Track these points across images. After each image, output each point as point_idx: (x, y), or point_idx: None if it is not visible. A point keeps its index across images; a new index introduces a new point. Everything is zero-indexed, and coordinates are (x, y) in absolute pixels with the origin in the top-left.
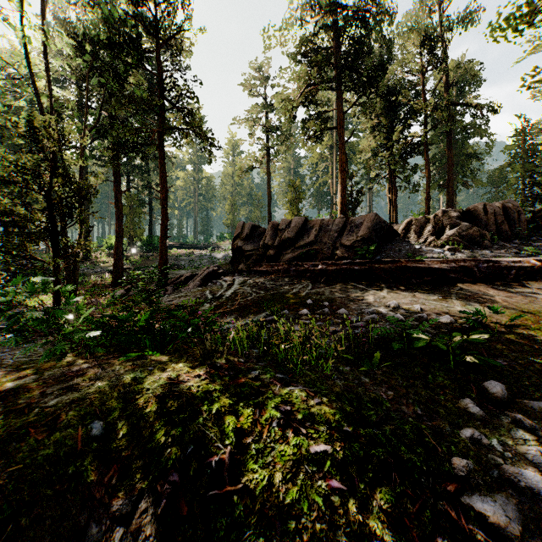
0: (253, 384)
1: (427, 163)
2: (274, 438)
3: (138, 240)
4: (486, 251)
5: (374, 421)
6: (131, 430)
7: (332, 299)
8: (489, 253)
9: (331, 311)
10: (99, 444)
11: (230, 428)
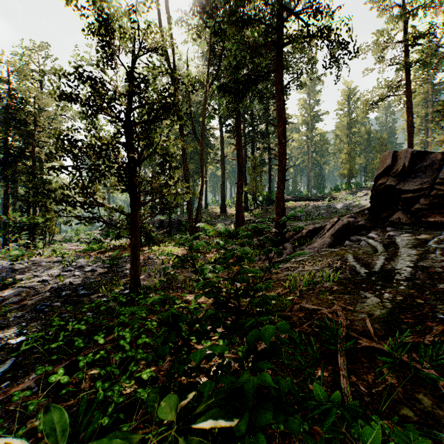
0: None
1: None
2: None
3: (259, 196)
4: None
5: None
6: None
7: None
8: None
9: None
10: None
11: None
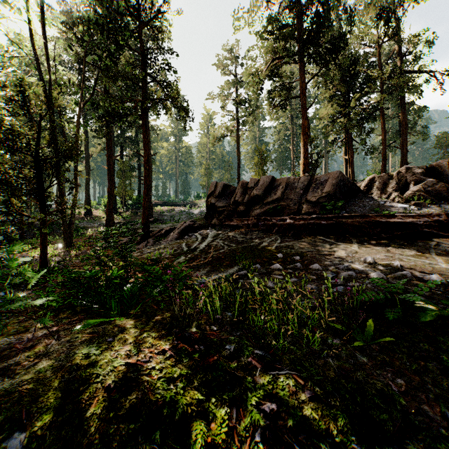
0: (228, 365)
1: (383, 127)
2: None
3: (129, 199)
4: None
5: (392, 431)
6: None
7: (302, 253)
8: None
9: (303, 266)
10: None
11: (198, 446)
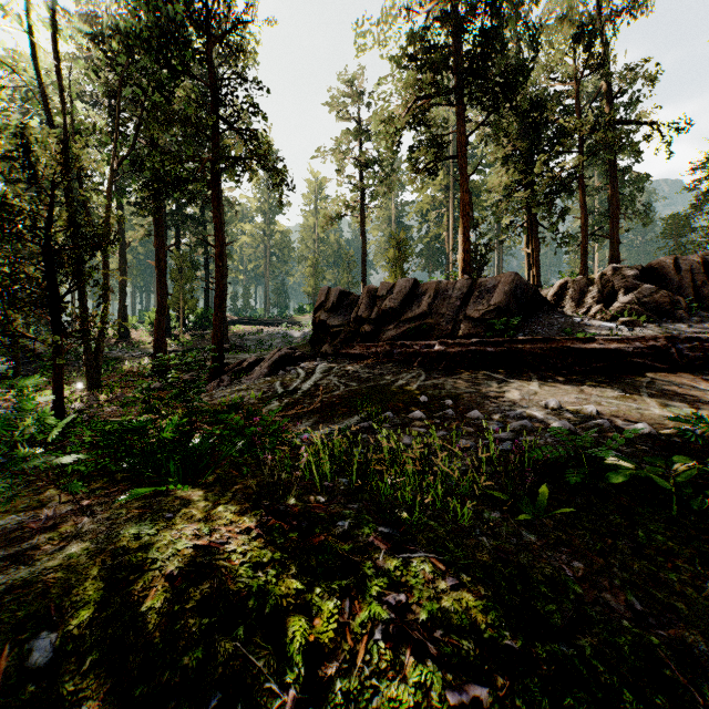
0: (339, 547)
1: (583, 205)
2: (378, 665)
3: (190, 314)
4: (681, 326)
5: (559, 626)
6: (108, 653)
7: (457, 395)
8: (686, 328)
9: (457, 413)
10: (40, 686)
11: (296, 646)
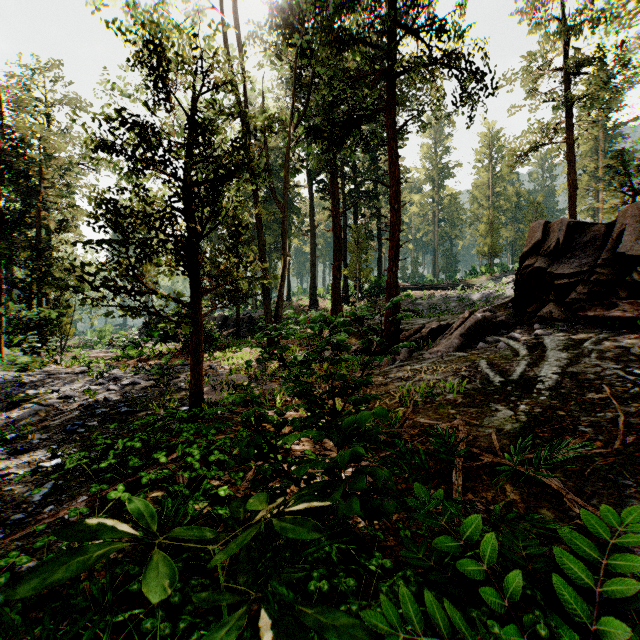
0: None
1: None
2: None
3: (364, 282)
4: None
5: None
6: None
7: None
8: None
9: None
10: None
11: None
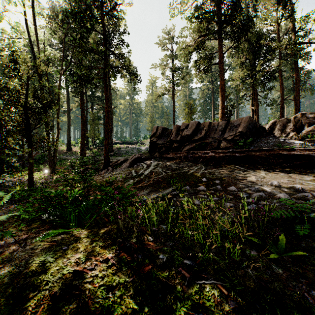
0: (160, 274)
1: (281, 84)
2: None
3: (97, 139)
4: None
5: None
6: None
7: (221, 178)
8: None
9: (222, 187)
10: None
11: None
